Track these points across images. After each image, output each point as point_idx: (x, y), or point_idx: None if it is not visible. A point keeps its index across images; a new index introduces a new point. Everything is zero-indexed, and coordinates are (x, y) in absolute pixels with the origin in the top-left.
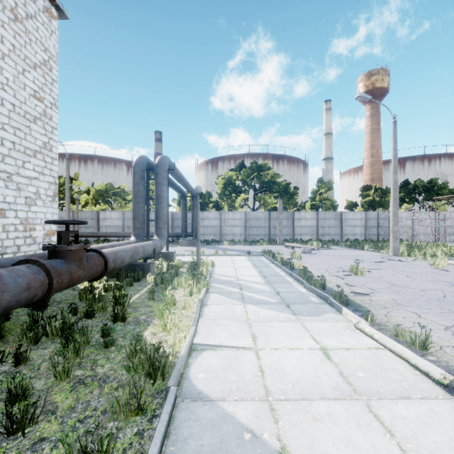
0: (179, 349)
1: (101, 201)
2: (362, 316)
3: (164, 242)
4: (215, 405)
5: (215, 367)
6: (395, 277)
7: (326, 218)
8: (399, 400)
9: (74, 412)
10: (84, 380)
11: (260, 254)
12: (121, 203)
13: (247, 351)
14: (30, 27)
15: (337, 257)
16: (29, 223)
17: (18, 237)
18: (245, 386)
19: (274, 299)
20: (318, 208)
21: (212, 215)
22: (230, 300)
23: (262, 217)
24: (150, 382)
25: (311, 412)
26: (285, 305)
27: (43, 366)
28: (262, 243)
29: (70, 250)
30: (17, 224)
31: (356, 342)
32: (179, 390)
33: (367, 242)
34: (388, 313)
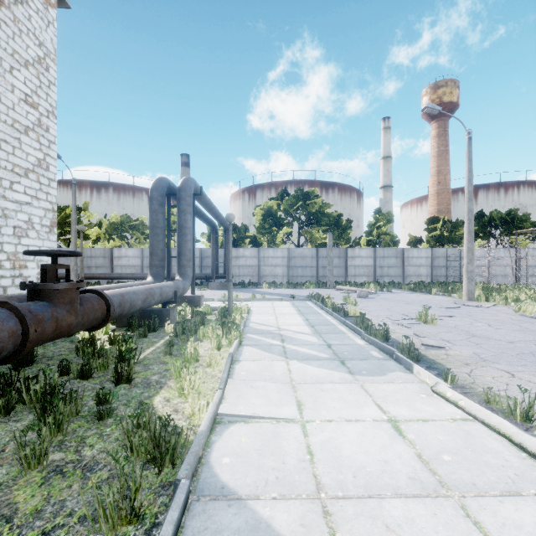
0: (198, 421)
1: (116, 235)
2: (438, 376)
3: (189, 284)
4: (244, 506)
5: (246, 447)
6: (474, 325)
7: (385, 256)
8: (505, 497)
9: (40, 519)
10: (62, 468)
11: (307, 298)
12: (140, 239)
13: (291, 424)
14: (20, 14)
15: (400, 302)
16: (19, 258)
17: (4, 277)
18: (287, 476)
19: (324, 354)
20: (375, 244)
21: (249, 252)
22: (268, 355)
23: (309, 255)
24: (155, 471)
25: (382, 517)
26: (339, 361)
27: (10, 446)
28: (309, 286)
29: (57, 289)
30: (3, 260)
31: (435, 411)
32: (195, 483)
33: (434, 285)
34: (472, 372)
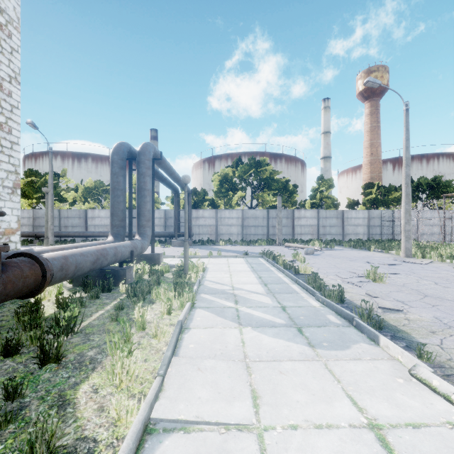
0: (125, 429)
1: (90, 198)
2: (408, 349)
3: (148, 243)
4: None
5: None
6: (421, 284)
7: (327, 216)
8: None
9: None
10: None
11: (259, 255)
12: None
13: (244, 434)
14: None
15: (344, 258)
16: None
17: None
18: None
19: (279, 319)
20: (318, 206)
21: (207, 213)
22: (221, 320)
23: (260, 216)
24: None
25: None
26: (296, 328)
27: None
28: (261, 243)
29: None
30: None
31: (422, 407)
32: None
33: (371, 242)
34: (443, 343)
